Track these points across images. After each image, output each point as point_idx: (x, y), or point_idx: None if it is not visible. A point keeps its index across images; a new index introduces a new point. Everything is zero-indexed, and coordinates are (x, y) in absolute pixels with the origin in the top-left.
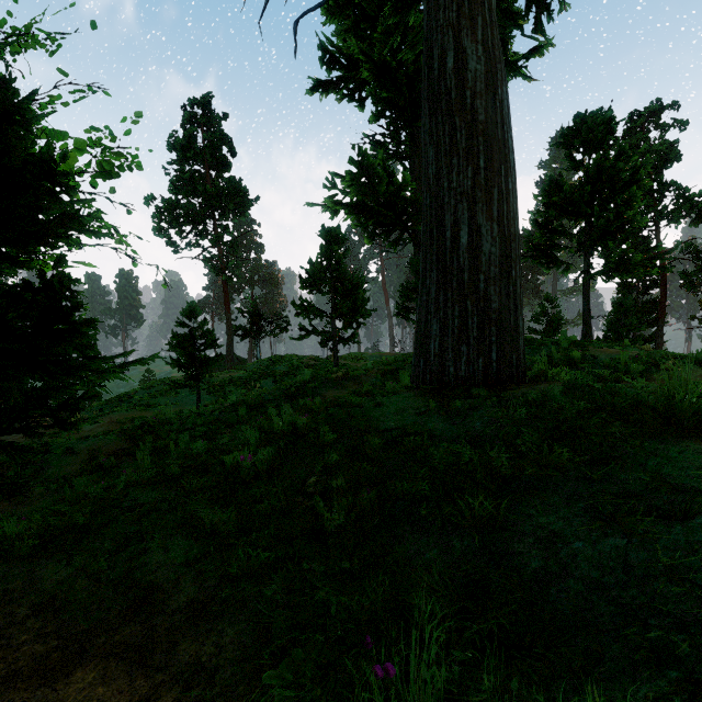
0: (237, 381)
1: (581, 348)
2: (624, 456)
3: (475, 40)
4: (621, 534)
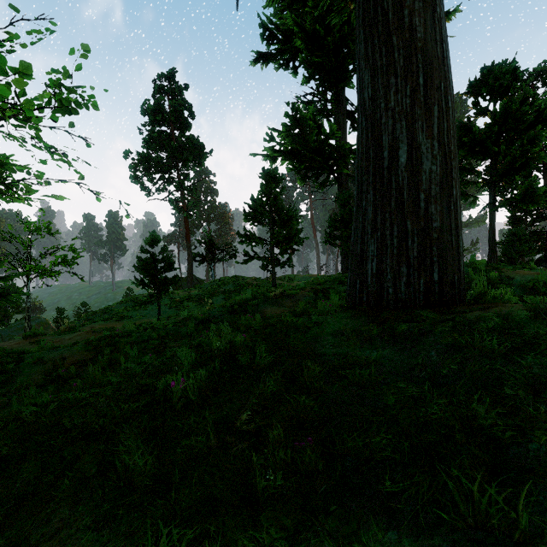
0: (194, 297)
1: (496, 270)
2: None
3: None
4: None
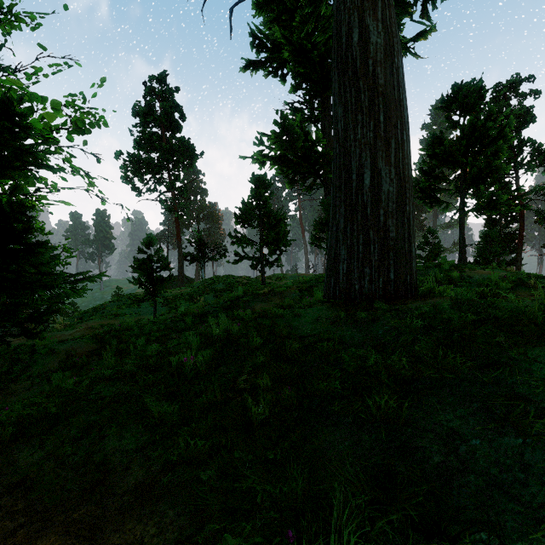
0: (186, 295)
1: (459, 270)
2: (510, 362)
3: (376, 18)
4: (515, 434)
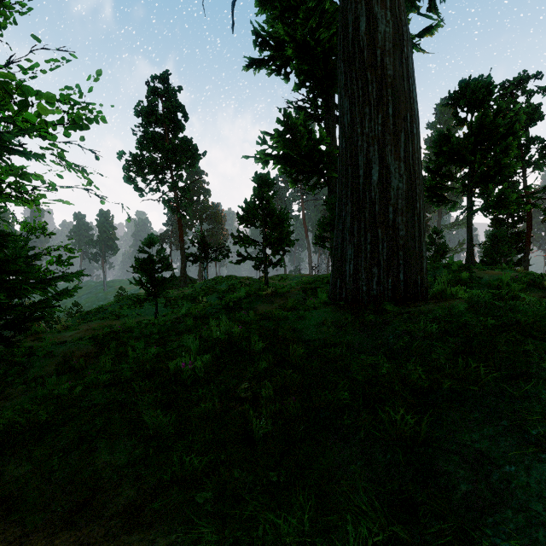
0: (188, 296)
1: (468, 270)
2: (541, 373)
3: (384, 6)
4: None
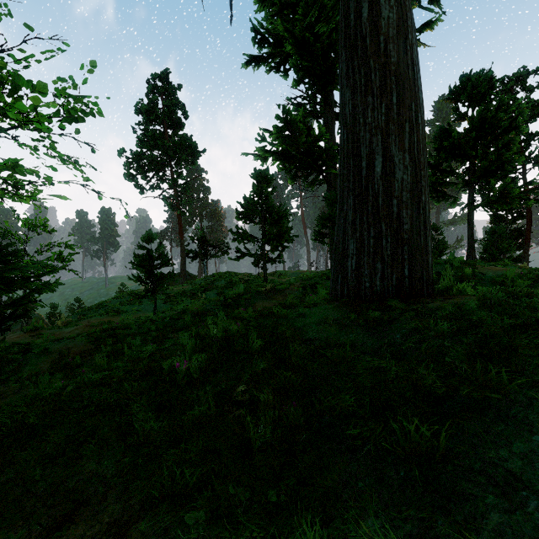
0: (187, 292)
1: (471, 266)
2: None
3: None
4: None
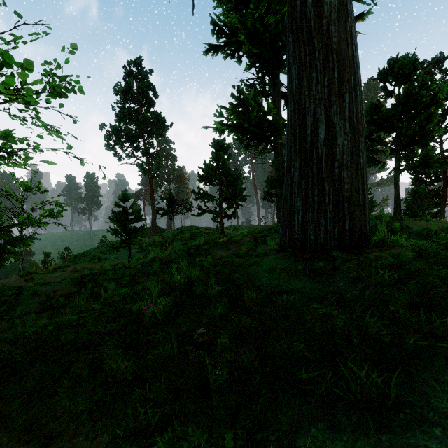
0: (157, 243)
1: (398, 221)
2: None
3: None
4: None
